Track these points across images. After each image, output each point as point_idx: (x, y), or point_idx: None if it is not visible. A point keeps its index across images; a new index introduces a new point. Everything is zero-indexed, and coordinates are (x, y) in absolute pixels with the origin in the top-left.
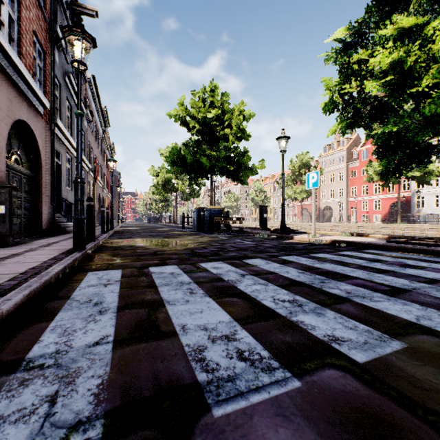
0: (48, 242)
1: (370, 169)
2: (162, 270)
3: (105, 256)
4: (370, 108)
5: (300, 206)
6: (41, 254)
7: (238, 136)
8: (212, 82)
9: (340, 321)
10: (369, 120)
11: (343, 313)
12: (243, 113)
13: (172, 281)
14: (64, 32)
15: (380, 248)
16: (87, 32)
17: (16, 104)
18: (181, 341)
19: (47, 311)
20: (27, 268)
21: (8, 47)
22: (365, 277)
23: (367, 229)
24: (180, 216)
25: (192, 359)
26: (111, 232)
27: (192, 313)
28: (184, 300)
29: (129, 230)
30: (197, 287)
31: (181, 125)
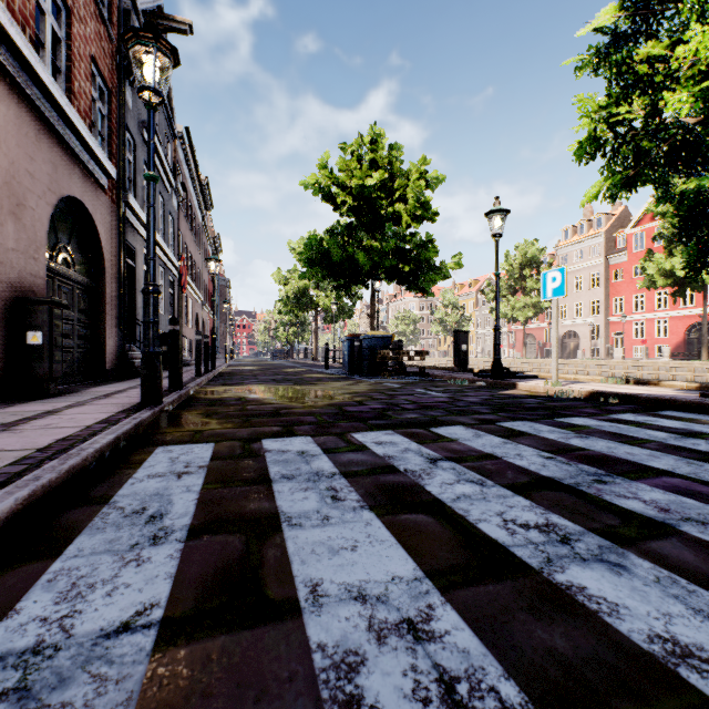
0: (109, 390)
1: (651, 266)
2: (285, 446)
3: (193, 417)
4: (669, 148)
5: (521, 331)
6: (89, 411)
7: (418, 214)
8: (373, 127)
9: (675, 591)
10: (665, 170)
11: (673, 568)
12: (425, 176)
13: (300, 470)
14: (127, 41)
15: (690, 408)
16: (163, 38)
17: (64, 171)
18: (308, 632)
19: (57, 532)
20: (54, 439)
21: (49, 79)
22: (686, 471)
23: (644, 371)
24: (322, 349)
25: (328, 700)
26: (212, 374)
27: (334, 549)
28: (320, 516)
29: (241, 371)
30: (347, 486)
31: (324, 200)
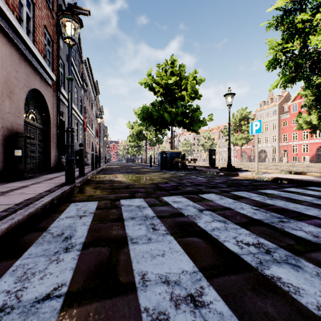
0: (52, 176)
1: (300, 119)
2: (130, 203)
3: (89, 189)
4: (311, 63)
5: (239, 150)
6: (41, 186)
7: (192, 96)
8: (172, 56)
9: None
10: (309, 73)
11: None
12: (195, 78)
13: (137, 215)
14: (59, 16)
15: None
16: (75, 14)
17: (32, 77)
18: (139, 301)
19: (20, 245)
20: (24, 199)
21: (24, 35)
22: None
23: (297, 168)
24: (148, 158)
25: None
26: (99, 169)
27: (153, 255)
28: (147, 238)
29: (112, 168)
30: (159, 223)
31: (149, 90)
